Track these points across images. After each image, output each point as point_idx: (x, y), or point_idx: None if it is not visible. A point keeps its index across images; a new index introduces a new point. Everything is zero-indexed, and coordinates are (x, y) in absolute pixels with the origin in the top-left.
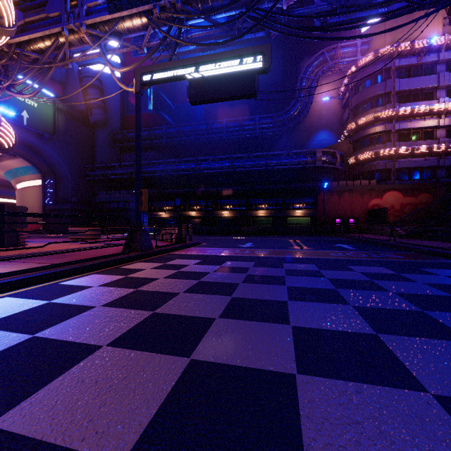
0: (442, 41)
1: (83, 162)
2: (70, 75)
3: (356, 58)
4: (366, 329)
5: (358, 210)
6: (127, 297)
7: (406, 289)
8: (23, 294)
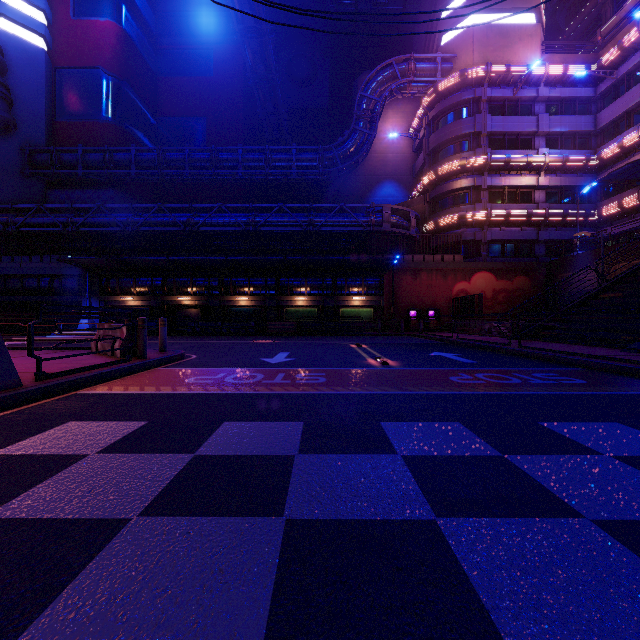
0: (542, 72)
1: None
2: None
3: (435, 78)
4: None
5: (439, 298)
6: None
7: None
8: None
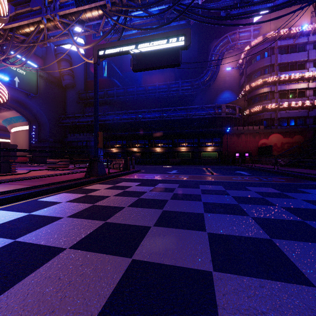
0: (310, 28)
1: (58, 113)
2: (49, 52)
3: (250, 40)
4: (262, 235)
5: (251, 147)
6: (87, 210)
7: (289, 204)
8: (11, 208)
